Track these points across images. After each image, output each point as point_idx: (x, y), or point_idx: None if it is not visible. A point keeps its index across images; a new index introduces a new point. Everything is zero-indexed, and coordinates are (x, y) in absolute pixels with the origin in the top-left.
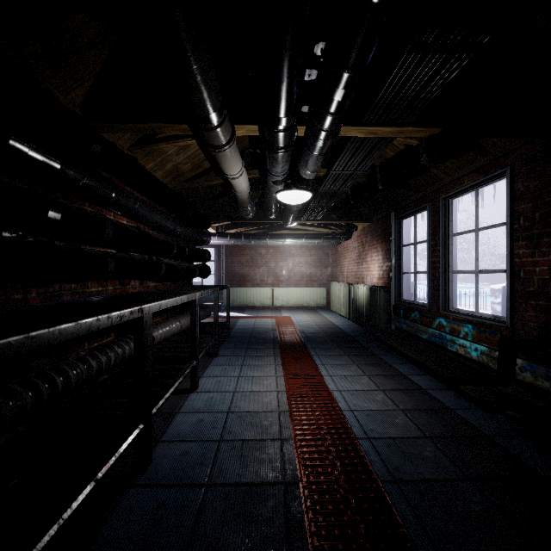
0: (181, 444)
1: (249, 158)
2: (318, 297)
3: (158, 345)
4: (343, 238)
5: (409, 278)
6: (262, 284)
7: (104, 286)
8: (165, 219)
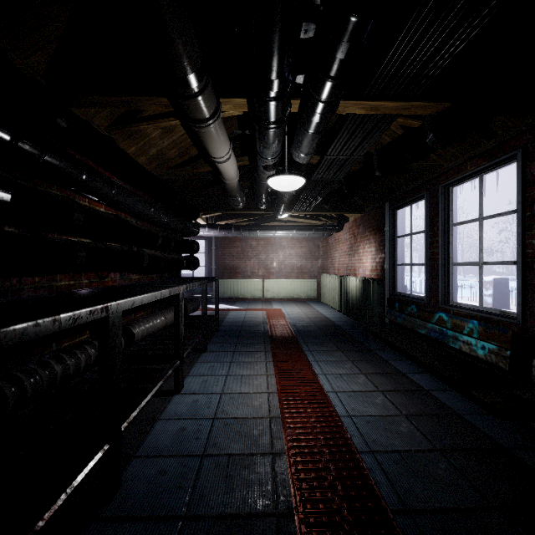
0: (158, 461)
1: (238, 146)
2: (308, 289)
3: (142, 342)
4: (335, 229)
5: (403, 270)
6: (252, 276)
7: (77, 279)
8: (149, 207)
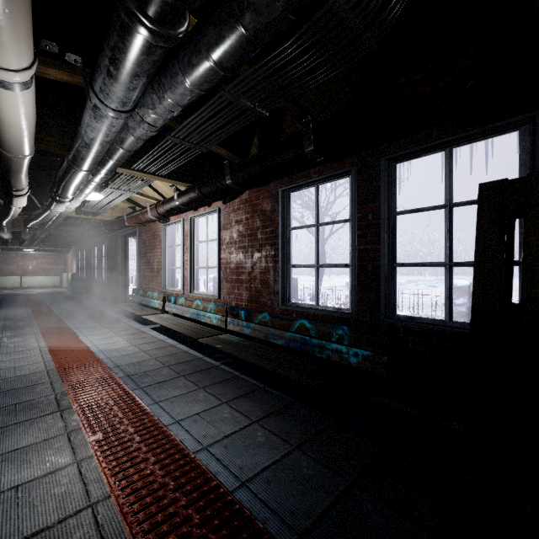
0: None
1: None
2: (55, 281)
3: None
4: (66, 252)
5: None
6: (13, 274)
7: None
8: None
